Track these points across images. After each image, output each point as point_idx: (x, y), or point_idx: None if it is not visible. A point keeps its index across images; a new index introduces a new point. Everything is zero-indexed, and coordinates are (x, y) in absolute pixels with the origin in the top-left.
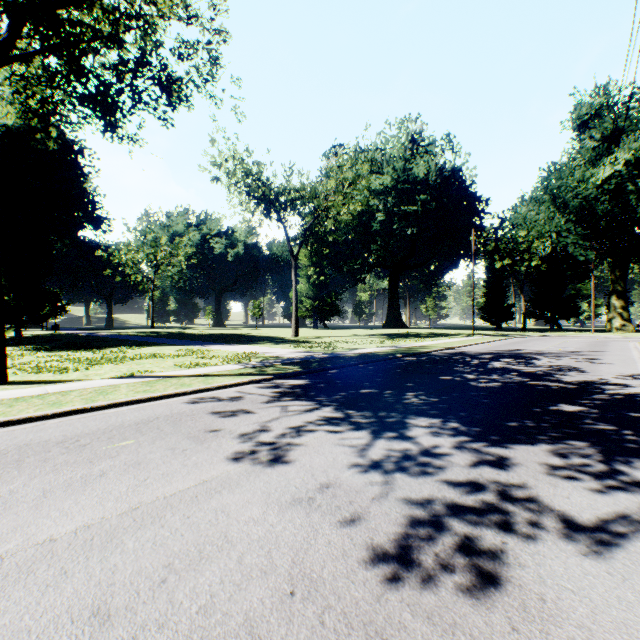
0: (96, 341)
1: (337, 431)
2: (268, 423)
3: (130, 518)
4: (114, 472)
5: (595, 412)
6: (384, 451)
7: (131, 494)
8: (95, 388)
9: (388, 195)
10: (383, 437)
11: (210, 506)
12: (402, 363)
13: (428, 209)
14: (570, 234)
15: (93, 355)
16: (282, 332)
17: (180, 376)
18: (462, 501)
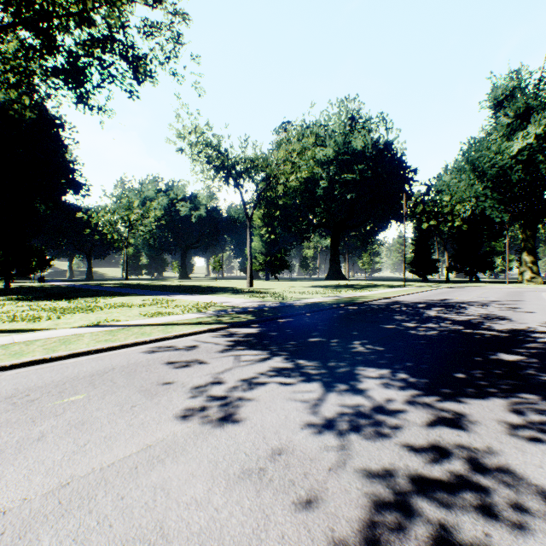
0: (74, 292)
1: (288, 383)
2: (221, 374)
3: (55, 500)
4: (54, 434)
5: (535, 361)
6: (337, 407)
7: (65, 464)
8: (60, 337)
9: (330, 165)
10: (334, 390)
11: (149, 481)
12: (345, 312)
13: (365, 177)
14: (487, 199)
15: (68, 304)
16: (238, 283)
17: (142, 325)
18: (427, 472)
